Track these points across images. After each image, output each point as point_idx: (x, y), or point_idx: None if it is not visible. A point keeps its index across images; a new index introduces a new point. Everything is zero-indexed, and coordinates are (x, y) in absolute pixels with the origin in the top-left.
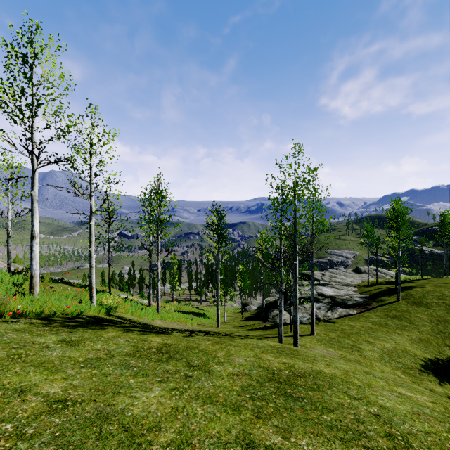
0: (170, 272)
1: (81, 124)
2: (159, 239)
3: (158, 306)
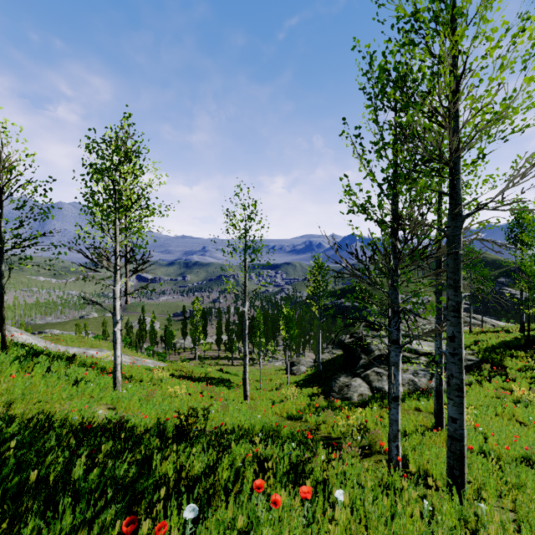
0: (191, 321)
1: None
2: (117, 238)
3: (115, 375)
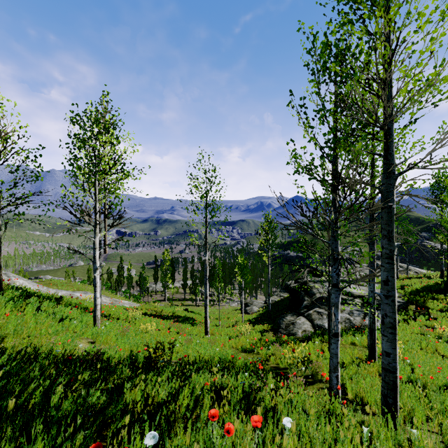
0: (162, 268)
1: None
2: (97, 197)
3: (95, 313)
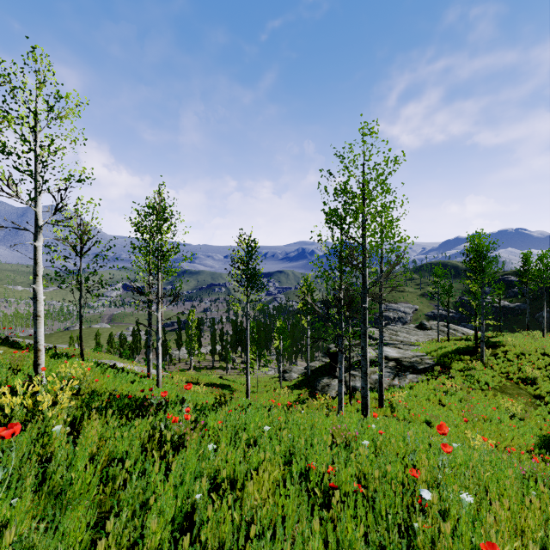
0: (187, 332)
1: (14, 74)
2: (159, 278)
3: (158, 377)
